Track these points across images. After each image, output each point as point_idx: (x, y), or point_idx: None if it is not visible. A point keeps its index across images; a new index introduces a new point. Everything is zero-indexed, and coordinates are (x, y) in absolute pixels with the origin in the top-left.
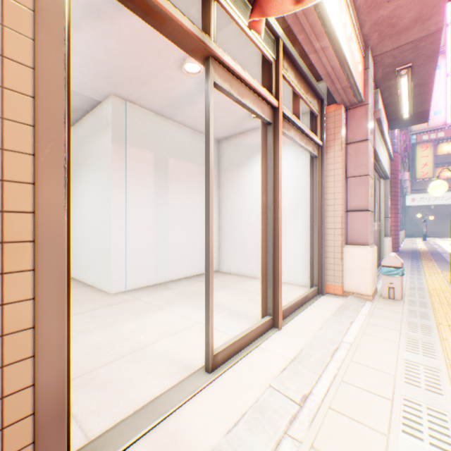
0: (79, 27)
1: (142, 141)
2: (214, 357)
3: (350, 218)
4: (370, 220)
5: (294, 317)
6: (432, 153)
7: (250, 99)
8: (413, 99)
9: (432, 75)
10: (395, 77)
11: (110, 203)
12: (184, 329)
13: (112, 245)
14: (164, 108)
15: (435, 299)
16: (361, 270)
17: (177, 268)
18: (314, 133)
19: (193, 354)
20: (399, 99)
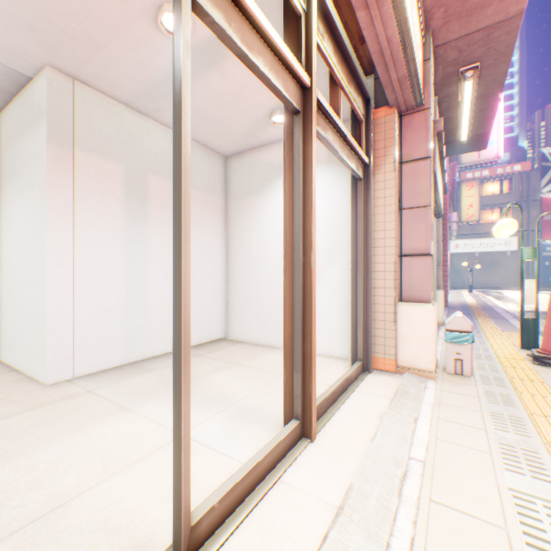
0: None
1: (104, 145)
2: (192, 530)
3: (405, 266)
4: (431, 268)
5: (333, 414)
6: (478, 193)
7: (265, 58)
8: (474, 116)
9: (501, 82)
10: (458, 82)
11: (45, 239)
12: (154, 451)
13: (47, 307)
14: (139, 97)
15: (511, 372)
16: (421, 337)
17: (163, 338)
18: (358, 146)
19: (159, 511)
20: (458, 114)
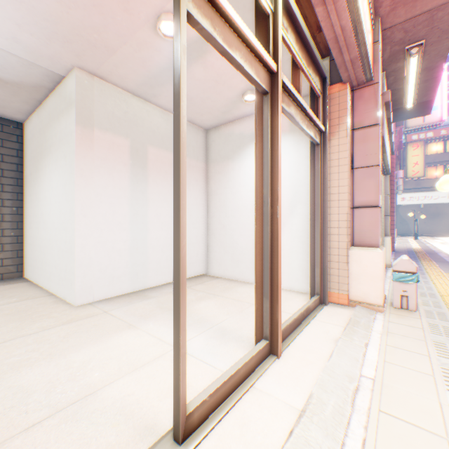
0: None
1: (115, 125)
2: (187, 418)
3: (357, 216)
4: (379, 217)
5: (295, 337)
6: (423, 152)
7: (241, 52)
8: (419, 86)
9: (444, 55)
10: (404, 58)
11: (74, 197)
12: (155, 359)
13: (76, 248)
14: (141, 86)
15: None
16: (371, 276)
17: (159, 273)
18: (315, 117)
19: (161, 403)
20: (404, 85)
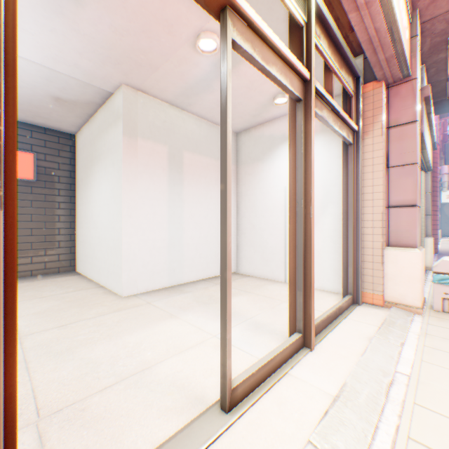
0: (81, 0)
1: (155, 133)
2: (232, 392)
3: (393, 215)
4: (418, 217)
5: (327, 333)
6: None
7: (277, 66)
8: None
9: None
10: (446, 49)
11: (121, 200)
12: (197, 344)
13: (123, 245)
14: (178, 97)
15: None
16: (408, 277)
17: (193, 270)
18: (348, 117)
19: (206, 380)
20: (447, 76)
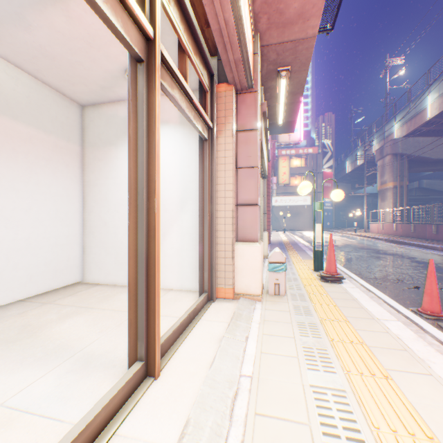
0: None
1: None
2: None
3: (241, 213)
4: (259, 215)
5: (179, 346)
6: (289, 164)
7: None
8: (287, 107)
9: (303, 85)
10: (277, 79)
11: None
12: None
13: None
14: None
15: (309, 289)
16: (252, 269)
17: (0, 289)
18: (204, 112)
19: None
20: (277, 103)
